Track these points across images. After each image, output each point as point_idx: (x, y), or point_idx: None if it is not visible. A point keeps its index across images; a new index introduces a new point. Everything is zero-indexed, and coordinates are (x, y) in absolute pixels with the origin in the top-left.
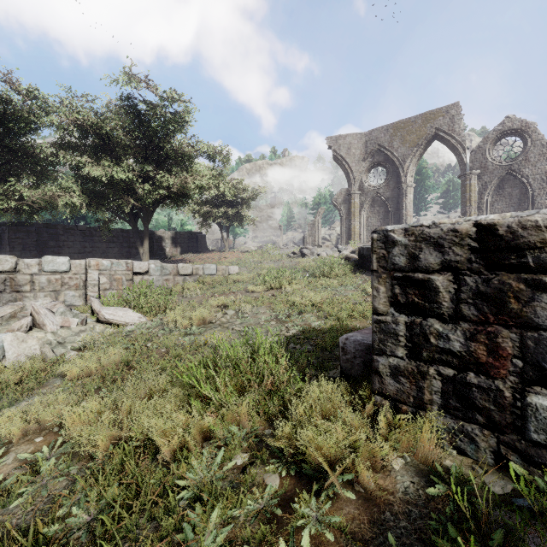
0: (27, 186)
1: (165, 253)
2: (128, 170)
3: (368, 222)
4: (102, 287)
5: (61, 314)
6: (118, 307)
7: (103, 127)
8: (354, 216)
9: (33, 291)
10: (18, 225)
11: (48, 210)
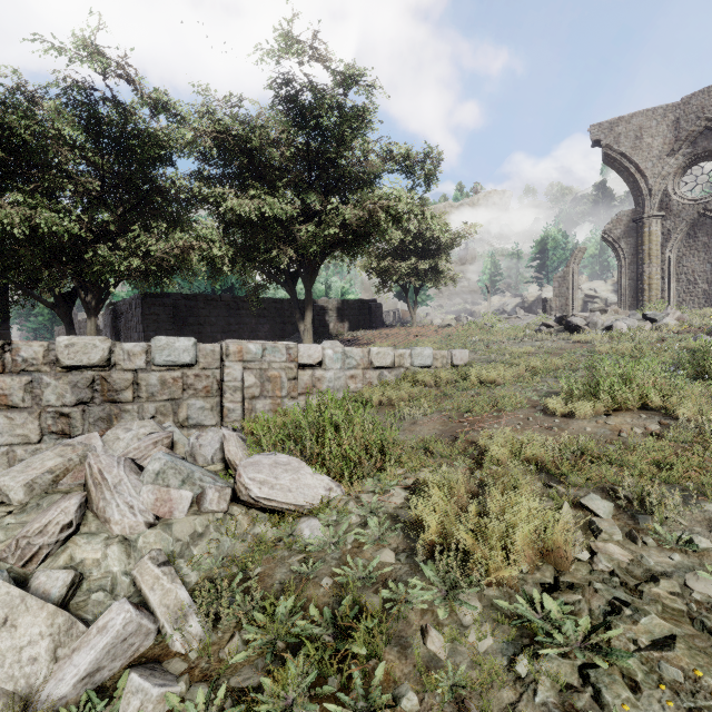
0: (155, 237)
1: (328, 330)
2: (285, 203)
3: (681, 266)
4: (247, 393)
5: (157, 476)
6: (278, 456)
7: (251, 139)
8: (649, 257)
9: (138, 401)
10: (153, 297)
11: (180, 271)
